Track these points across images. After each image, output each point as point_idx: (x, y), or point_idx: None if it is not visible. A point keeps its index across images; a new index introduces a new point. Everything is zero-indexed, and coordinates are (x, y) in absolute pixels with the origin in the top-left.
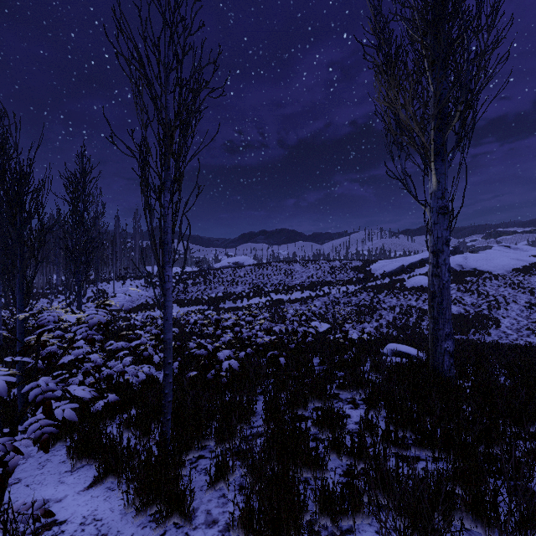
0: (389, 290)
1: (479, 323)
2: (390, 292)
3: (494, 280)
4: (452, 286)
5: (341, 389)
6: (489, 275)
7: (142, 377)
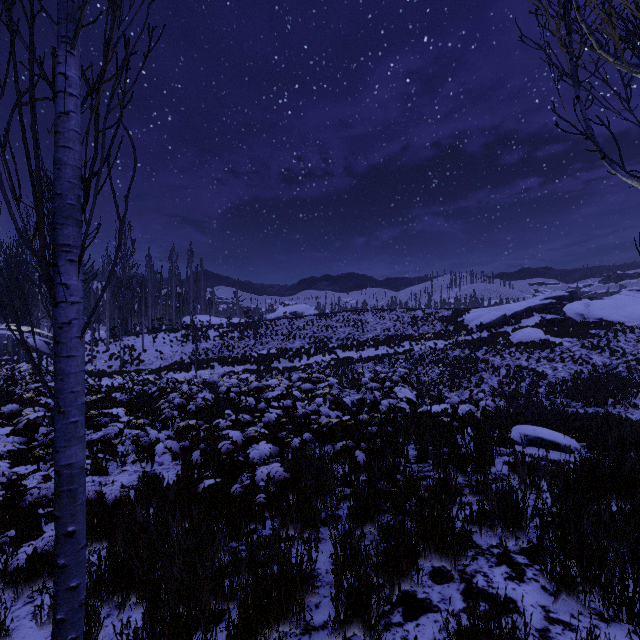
0: (490, 346)
1: (618, 391)
2: (491, 349)
3: (629, 333)
4: (573, 342)
5: (474, 524)
6: (621, 328)
7: (117, 492)
